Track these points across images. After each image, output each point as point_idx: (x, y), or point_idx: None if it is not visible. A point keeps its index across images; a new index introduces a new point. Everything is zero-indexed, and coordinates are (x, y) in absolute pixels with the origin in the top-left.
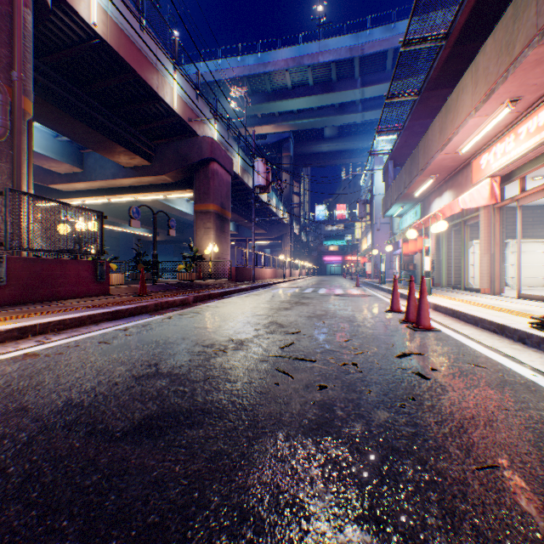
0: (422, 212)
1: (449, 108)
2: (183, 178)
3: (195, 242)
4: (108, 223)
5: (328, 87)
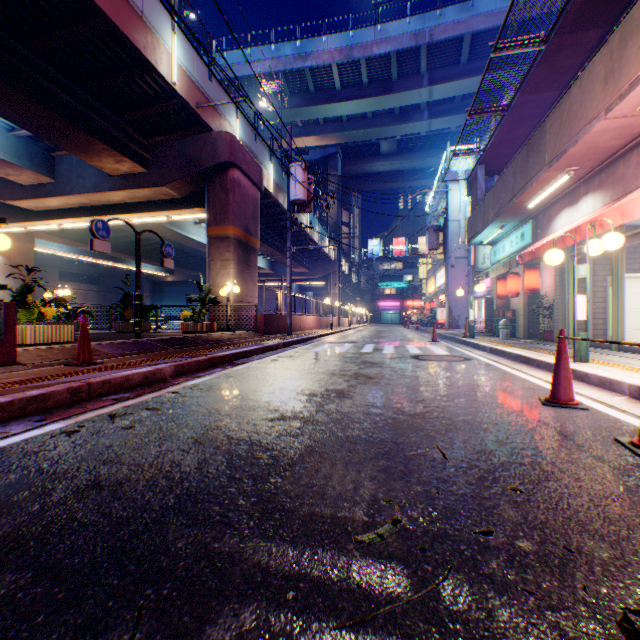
0: (535, 234)
1: (634, 25)
2: (192, 192)
3: (209, 280)
4: (107, 258)
5: (387, 85)
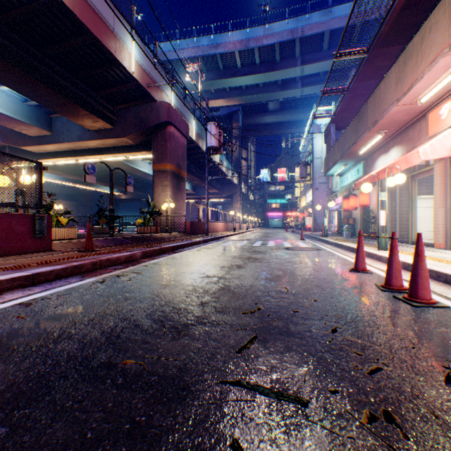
0: (365, 170)
1: (410, 54)
2: (142, 141)
3: (154, 199)
4: (81, 183)
5: (272, 65)
